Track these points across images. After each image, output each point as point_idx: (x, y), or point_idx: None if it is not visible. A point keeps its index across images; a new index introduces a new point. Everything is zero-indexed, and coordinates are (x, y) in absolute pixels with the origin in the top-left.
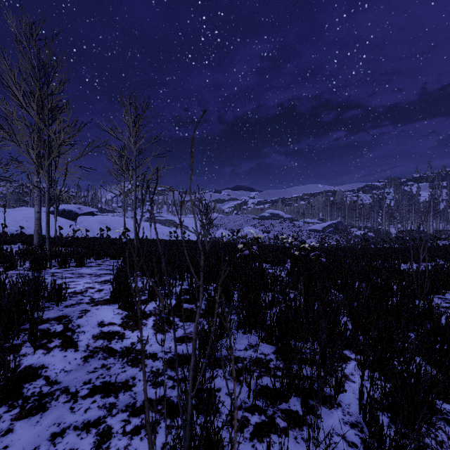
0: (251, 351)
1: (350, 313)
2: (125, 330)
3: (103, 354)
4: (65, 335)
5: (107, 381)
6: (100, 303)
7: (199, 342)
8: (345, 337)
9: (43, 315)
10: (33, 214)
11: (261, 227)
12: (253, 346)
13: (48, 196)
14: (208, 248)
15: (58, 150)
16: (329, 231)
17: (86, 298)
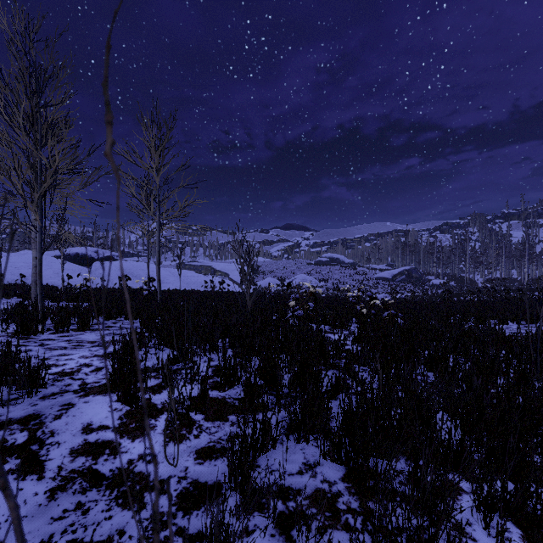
0: (308, 475)
1: (452, 410)
2: (122, 439)
3: (82, 482)
4: (28, 449)
5: (79, 539)
6: (94, 391)
7: (228, 465)
8: (449, 452)
9: (5, 413)
10: None
11: (317, 274)
12: (311, 467)
13: (41, 238)
14: (250, 305)
15: (52, 178)
16: (400, 280)
17: (76, 383)
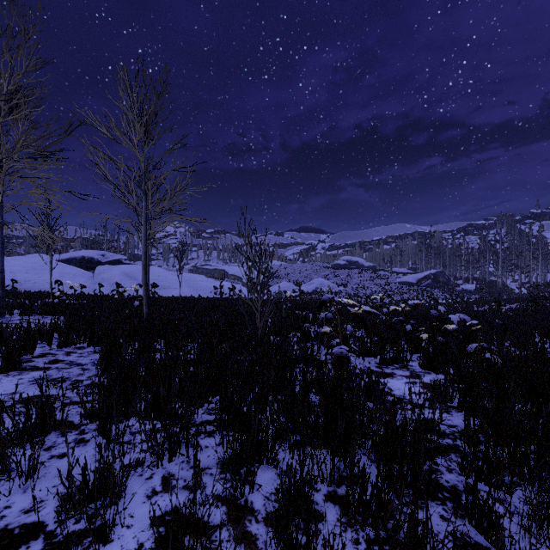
0: None
1: None
2: None
3: None
4: None
5: None
6: None
7: None
8: None
9: None
10: (38, 262)
11: (335, 279)
12: None
13: None
14: (262, 326)
15: None
16: (426, 284)
17: None
